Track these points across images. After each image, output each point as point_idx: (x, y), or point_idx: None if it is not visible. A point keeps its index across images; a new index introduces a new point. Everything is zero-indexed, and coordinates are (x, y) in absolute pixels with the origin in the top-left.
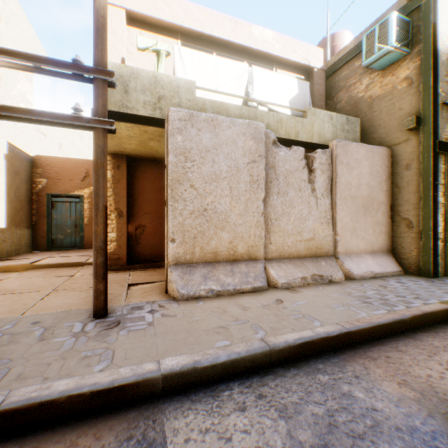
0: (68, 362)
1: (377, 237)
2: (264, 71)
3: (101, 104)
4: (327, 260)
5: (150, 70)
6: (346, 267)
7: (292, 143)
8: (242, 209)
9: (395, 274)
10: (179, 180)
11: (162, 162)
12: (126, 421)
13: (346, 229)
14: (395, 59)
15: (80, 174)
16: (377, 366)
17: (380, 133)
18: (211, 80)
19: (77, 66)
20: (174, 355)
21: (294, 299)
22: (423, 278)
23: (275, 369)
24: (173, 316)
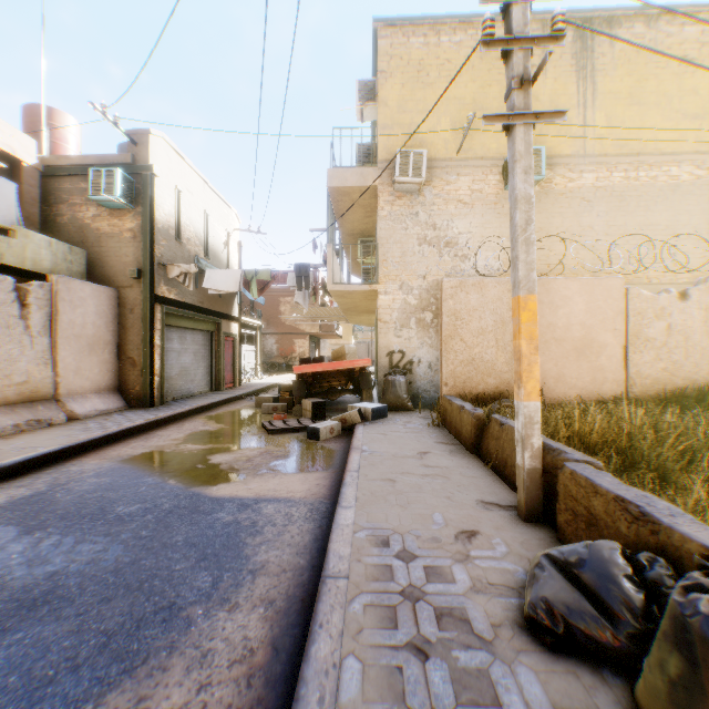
0: None
1: (106, 376)
2: None
3: None
4: (48, 403)
5: None
6: (71, 408)
7: None
8: None
9: (122, 410)
10: None
11: None
12: None
13: (70, 370)
14: (124, 207)
15: None
16: (90, 458)
17: (110, 271)
18: None
19: None
20: None
21: (11, 443)
22: (144, 409)
23: (8, 480)
24: None
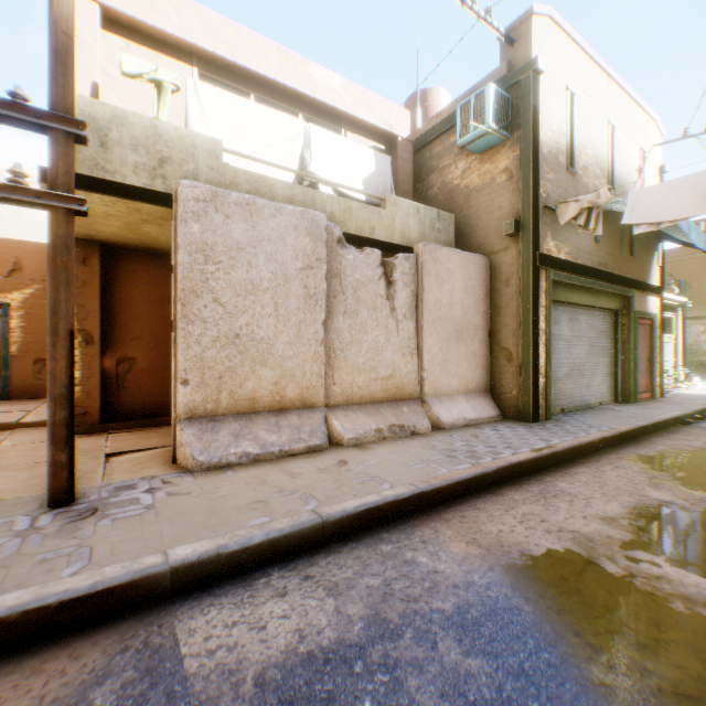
0: (16, 571)
1: (474, 373)
2: (328, 133)
3: (63, 170)
4: (411, 404)
5: (144, 108)
6: (435, 413)
7: (366, 243)
8: (293, 335)
9: (493, 420)
10: (195, 291)
11: (165, 255)
12: (118, 633)
13: (435, 363)
14: (495, 142)
15: (4, 266)
16: (450, 528)
17: (478, 236)
18: (246, 138)
19: (20, 106)
20: (189, 543)
21: (363, 458)
22: (523, 424)
23: (329, 546)
24: (187, 493)
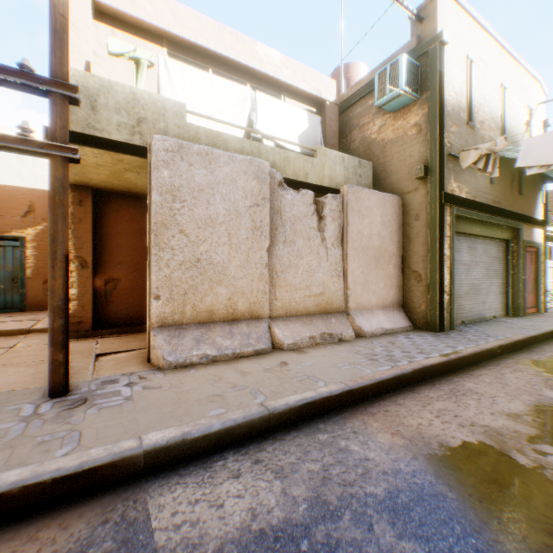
0: (20, 451)
1: (389, 291)
2: (270, 98)
3: (60, 126)
4: (338, 316)
5: (126, 81)
6: (358, 323)
7: (301, 186)
8: (243, 260)
9: (405, 330)
10: (165, 224)
11: (142, 198)
12: (100, 506)
13: (357, 283)
14: (406, 103)
15: (21, 208)
16: (376, 420)
17: (392, 179)
18: (206, 103)
19: (26, 74)
20: (159, 430)
21: (300, 360)
22: (430, 333)
23: (274, 434)
24: (158, 387)
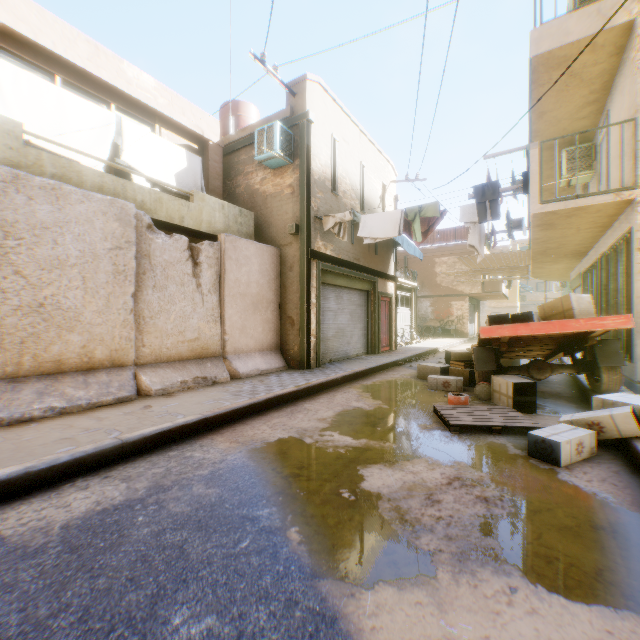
0: None
1: (267, 335)
2: (141, 129)
3: None
4: (215, 361)
5: None
6: (234, 366)
7: (176, 229)
8: (103, 305)
9: (280, 370)
10: None
11: None
12: None
13: (235, 328)
14: (283, 164)
15: None
16: (223, 437)
17: (273, 231)
18: (53, 120)
19: None
20: None
21: (166, 403)
22: (300, 371)
23: (128, 459)
24: None
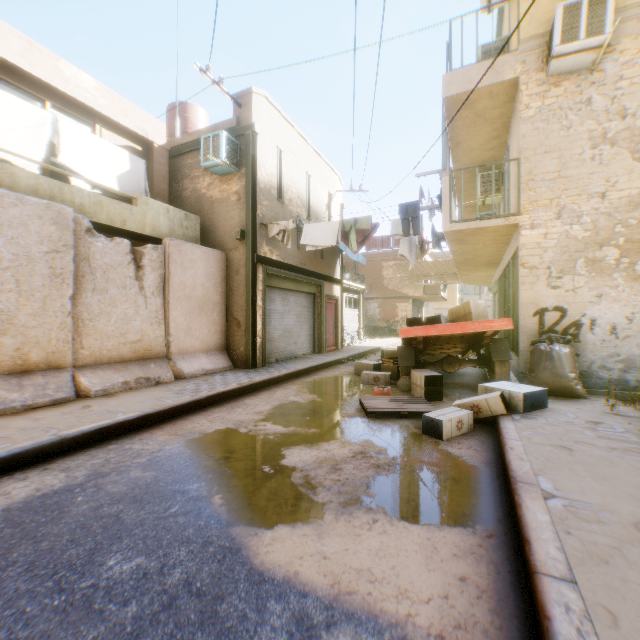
0: None
1: (213, 336)
2: (81, 130)
3: None
4: (159, 361)
5: None
6: (179, 367)
7: (118, 232)
8: (39, 308)
9: (226, 370)
10: None
11: None
12: None
13: (180, 330)
14: (229, 171)
15: None
16: (163, 431)
17: (219, 235)
18: None
19: None
20: None
21: (107, 402)
22: (245, 370)
23: (67, 454)
24: None
